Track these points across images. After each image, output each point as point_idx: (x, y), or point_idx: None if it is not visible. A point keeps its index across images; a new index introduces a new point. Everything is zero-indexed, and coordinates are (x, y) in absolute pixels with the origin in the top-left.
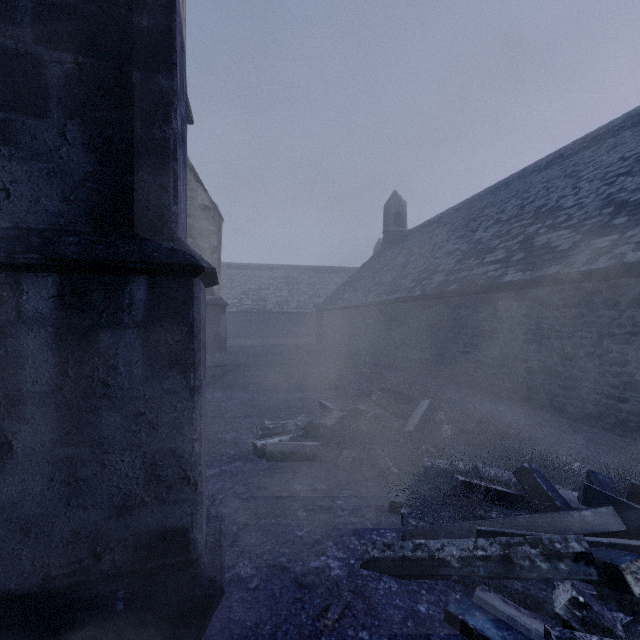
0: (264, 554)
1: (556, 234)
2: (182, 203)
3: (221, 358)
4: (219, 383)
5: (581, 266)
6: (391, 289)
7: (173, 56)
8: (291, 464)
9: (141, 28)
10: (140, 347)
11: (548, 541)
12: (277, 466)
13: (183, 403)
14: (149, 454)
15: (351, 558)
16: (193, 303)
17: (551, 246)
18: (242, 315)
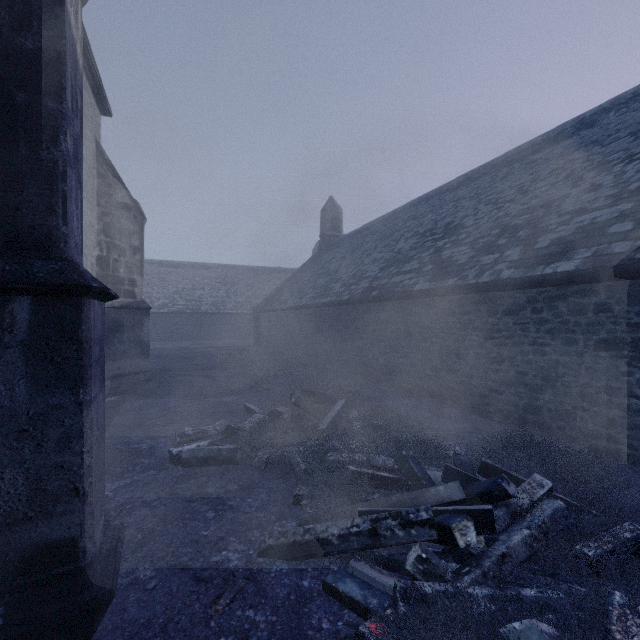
0: (167, 556)
1: (457, 249)
2: (75, 221)
3: (144, 364)
4: (142, 390)
5: (471, 279)
6: (324, 293)
7: (62, 80)
8: (207, 468)
9: (26, 49)
10: (23, 365)
11: (406, 513)
12: (193, 471)
13: (71, 418)
14: (33, 470)
15: (251, 549)
16: (83, 321)
17: (453, 260)
18: (174, 316)
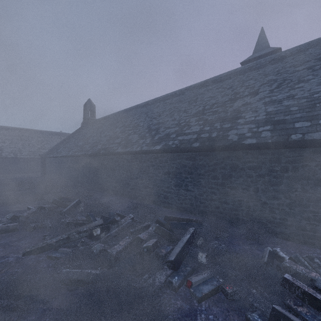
0: None
1: (134, 136)
2: None
3: None
4: None
5: (134, 149)
6: (80, 149)
7: None
8: (1, 235)
9: None
10: None
11: (80, 230)
12: None
13: None
14: None
15: (20, 255)
16: None
17: (131, 140)
18: None
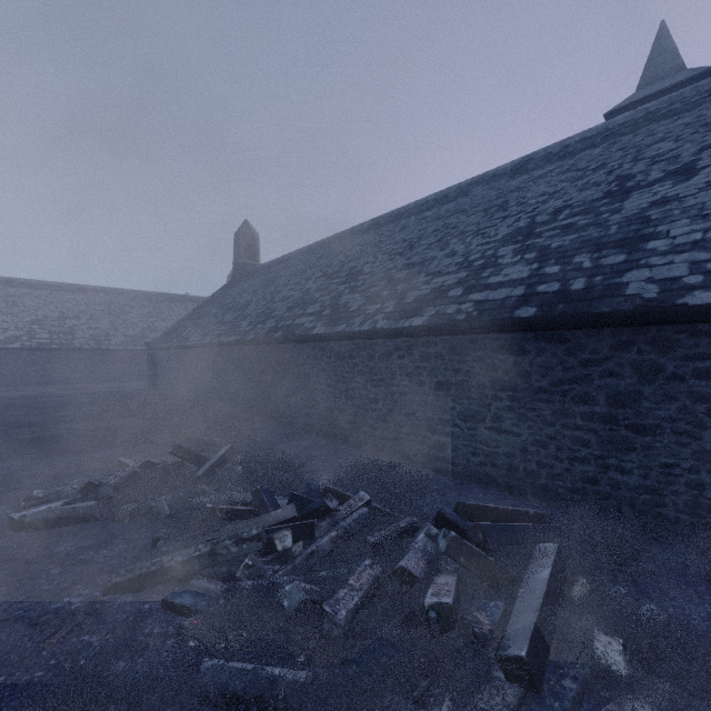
0: None
1: (353, 296)
2: None
3: None
4: None
5: (356, 327)
6: (230, 330)
7: None
8: (59, 530)
9: None
10: None
11: (241, 533)
12: (40, 535)
13: None
14: None
15: (97, 591)
16: None
17: (347, 306)
18: (32, 353)
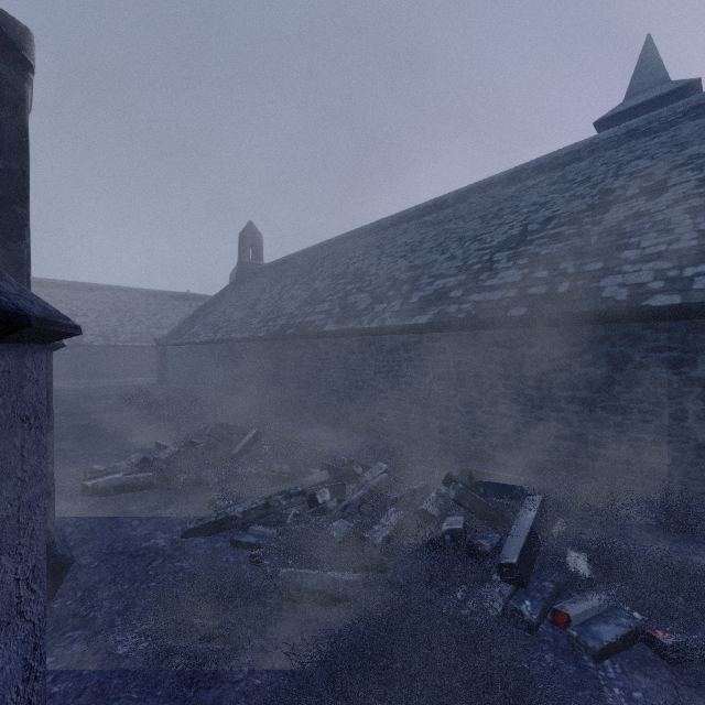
0: (102, 550)
1: (360, 296)
2: None
3: None
4: None
5: (366, 324)
6: (241, 327)
7: (27, 191)
8: (125, 495)
9: None
10: None
11: (289, 490)
12: (110, 499)
13: None
14: None
15: (175, 536)
16: (47, 369)
17: (355, 305)
18: None
